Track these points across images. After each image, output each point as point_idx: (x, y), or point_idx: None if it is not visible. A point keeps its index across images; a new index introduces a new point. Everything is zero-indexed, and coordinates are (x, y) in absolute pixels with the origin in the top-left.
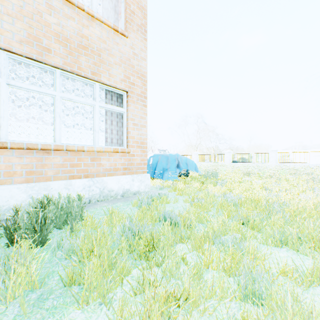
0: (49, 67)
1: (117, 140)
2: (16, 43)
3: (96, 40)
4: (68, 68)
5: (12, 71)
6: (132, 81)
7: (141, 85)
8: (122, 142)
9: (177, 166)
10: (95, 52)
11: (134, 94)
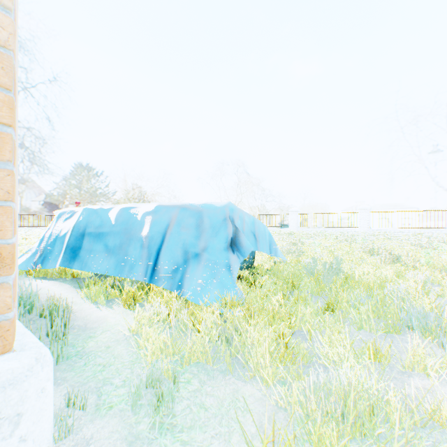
0: None
1: None
2: None
3: None
4: None
5: None
6: None
7: None
8: None
9: (231, 243)
10: None
11: None
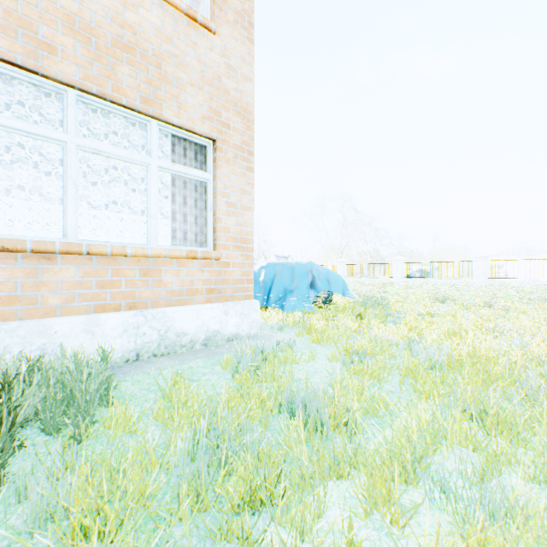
0: (52, 83)
1: (196, 235)
2: None
3: (152, 36)
4: (94, 87)
5: None
6: (225, 121)
7: (243, 129)
8: (205, 238)
9: (310, 285)
10: (150, 58)
11: (229, 146)
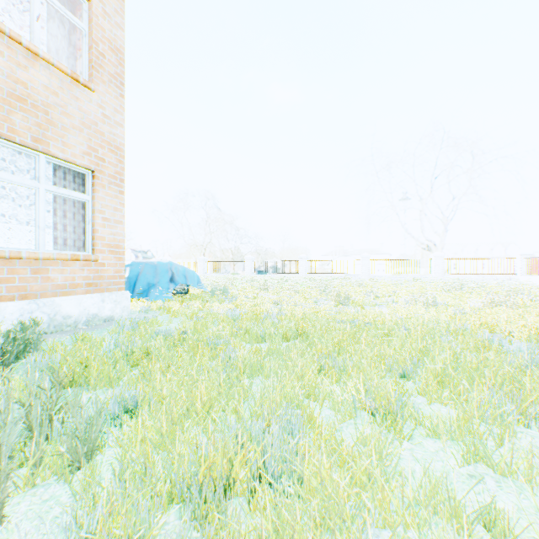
0: None
1: (75, 241)
2: None
3: (42, 90)
4: None
5: None
6: (102, 156)
7: (116, 162)
8: (83, 244)
9: (171, 279)
10: (40, 107)
11: (105, 175)
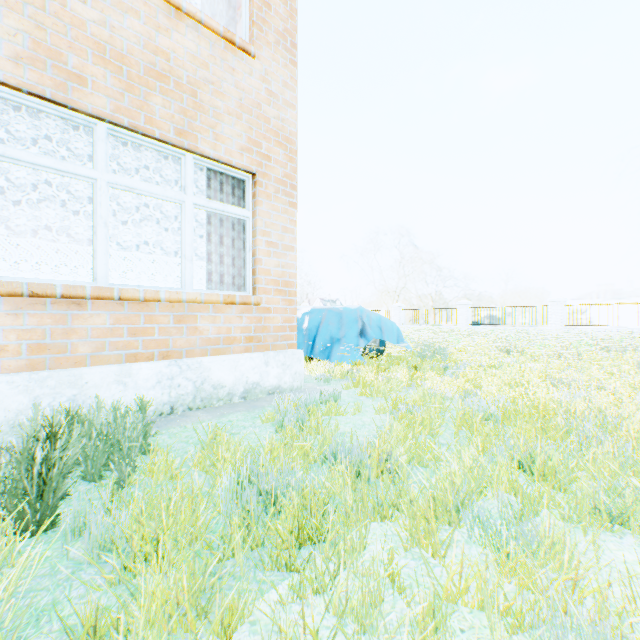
0: (81, 116)
1: (234, 277)
2: (7, 61)
3: (187, 62)
4: (125, 120)
5: (11, 132)
6: (266, 152)
7: (285, 161)
8: (243, 282)
9: (360, 333)
10: (185, 86)
11: (270, 180)
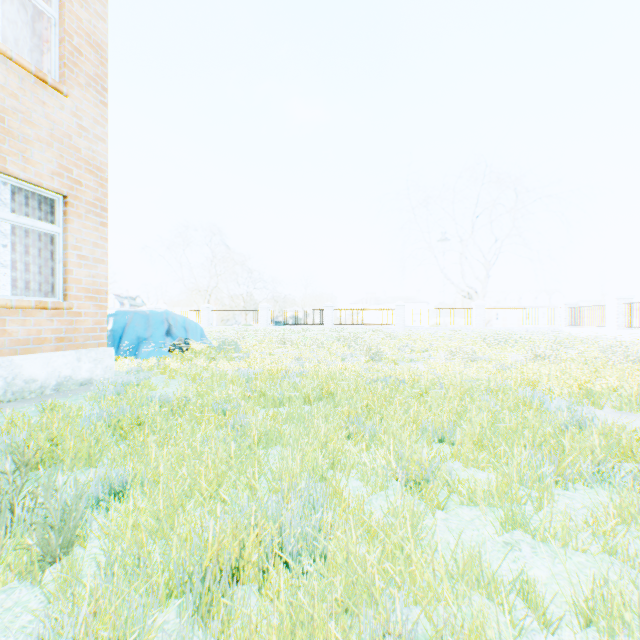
0: None
1: (41, 284)
2: None
3: None
4: None
5: None
6: (77, 177)
7: (96, 186)
8: (52, 288)
9: (167, 332)
10: None
11: (82, 202)
